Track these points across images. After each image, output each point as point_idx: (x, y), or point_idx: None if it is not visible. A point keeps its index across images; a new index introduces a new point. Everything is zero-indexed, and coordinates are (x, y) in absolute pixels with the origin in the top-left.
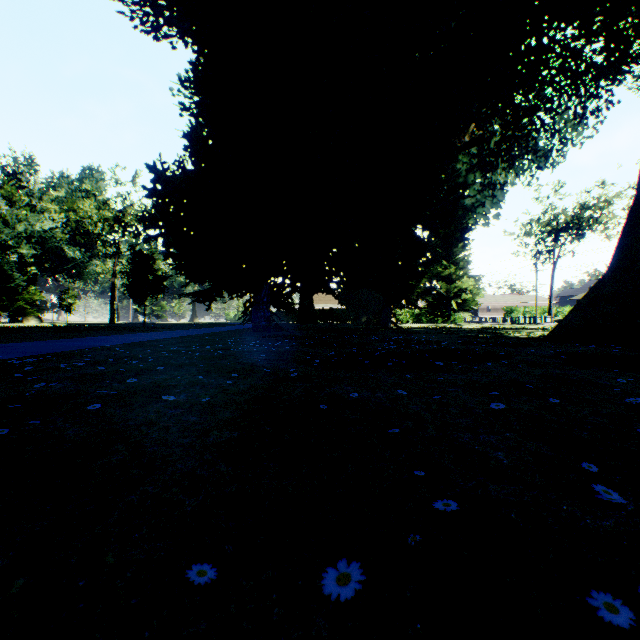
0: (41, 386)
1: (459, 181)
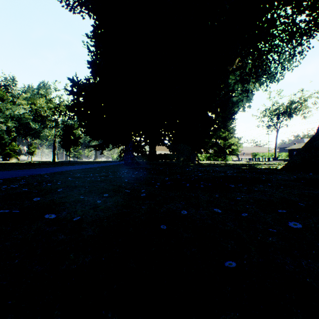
0: None
1: (230, 88)
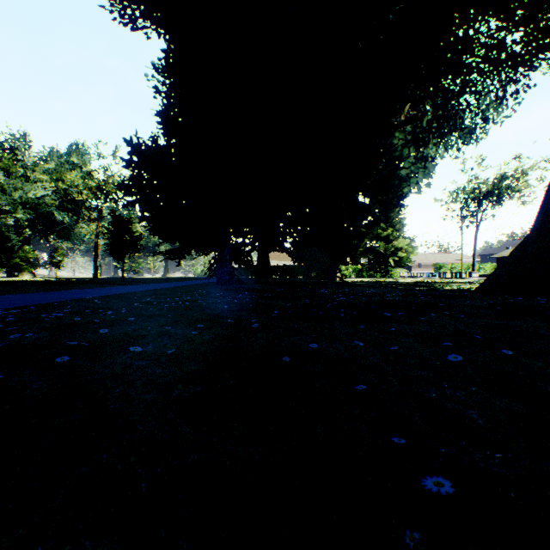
0: (18, 336)
1: (396, 155)
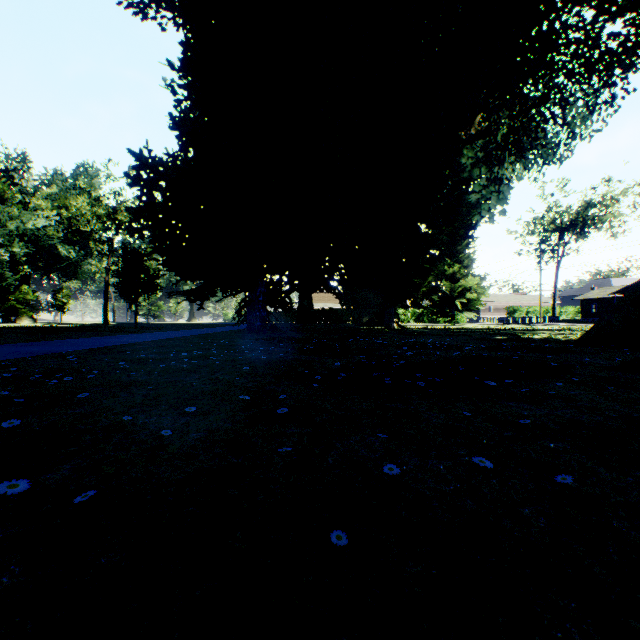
0: None
1: (464, 176)
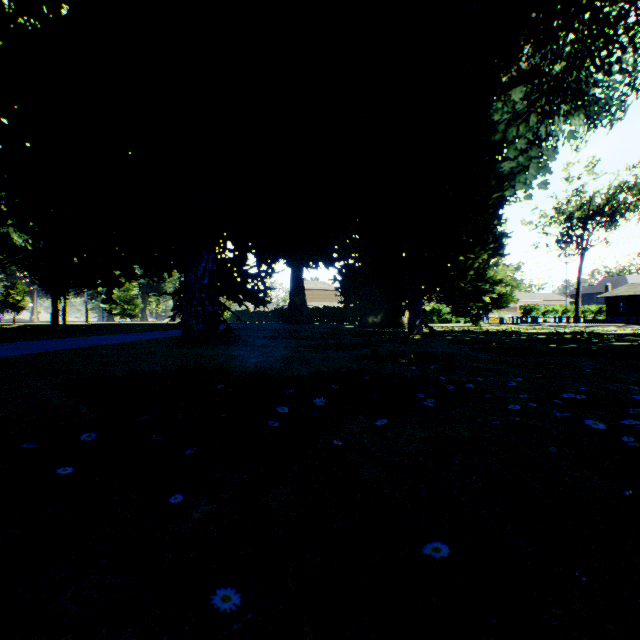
0: None
1: (495, 138)
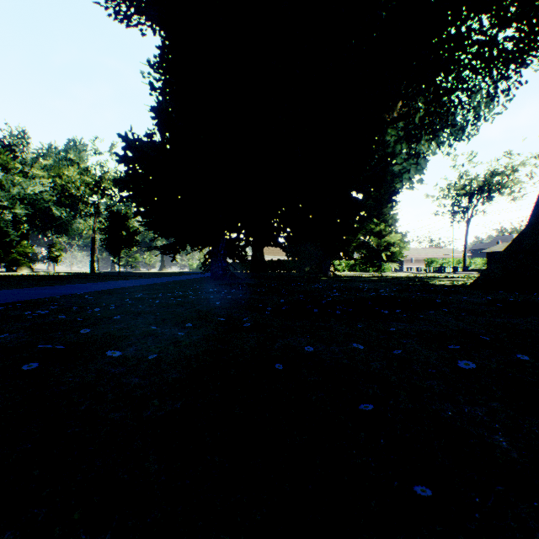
0: None
1: (388, 151)
